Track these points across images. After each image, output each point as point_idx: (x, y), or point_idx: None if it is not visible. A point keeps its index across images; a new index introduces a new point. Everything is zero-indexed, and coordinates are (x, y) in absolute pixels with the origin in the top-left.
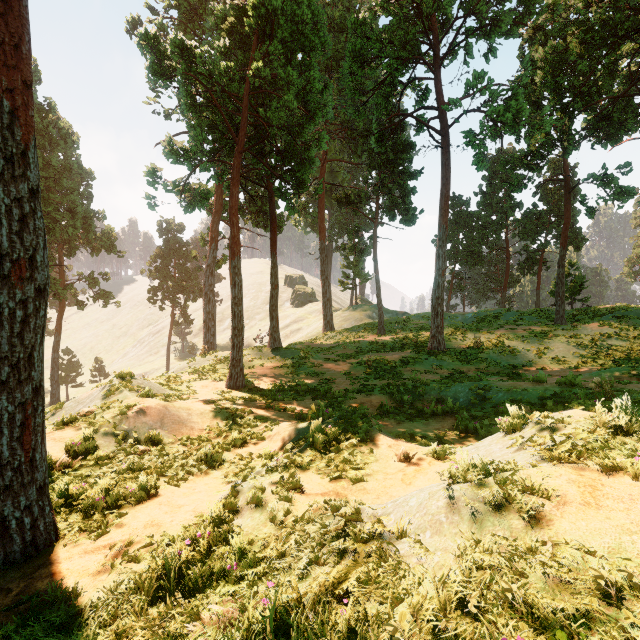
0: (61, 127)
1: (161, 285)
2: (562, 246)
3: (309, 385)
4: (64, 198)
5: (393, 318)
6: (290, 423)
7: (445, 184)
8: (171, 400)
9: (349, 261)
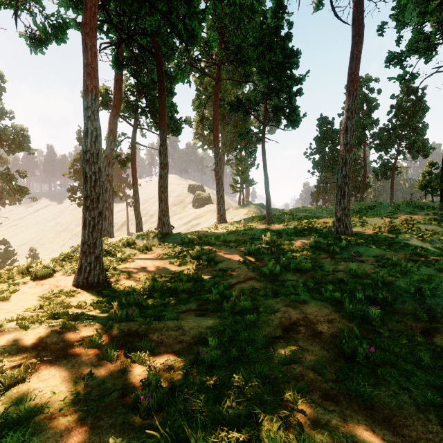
0: None
1: (80, 185)
2: None
3: (197, 279)
4: None
5: (277, 211)
6: None
7: (357, 43)
8: None
9: (238, 169)
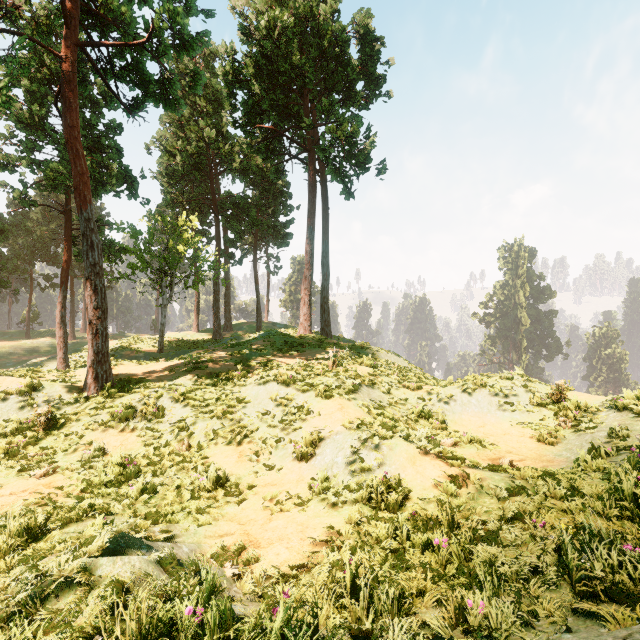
0: None
1: None
2: (30, 303)
3: None
4: None
5: None
6: None
7: None
8: None
9: None
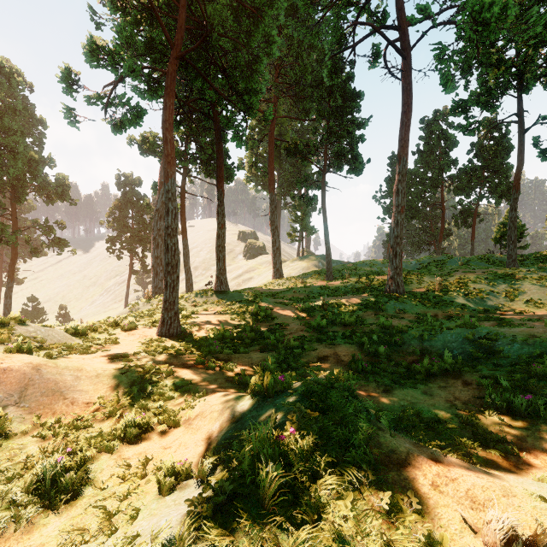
0: (3, 65)
1: (119, 235)
2: (515, 189)
3: (257, 332)
4: (6, 138)
5: (340, 265)
6: (223, 395)
7: (406, 111)
8: (59, 355)
9: (296, 215)
